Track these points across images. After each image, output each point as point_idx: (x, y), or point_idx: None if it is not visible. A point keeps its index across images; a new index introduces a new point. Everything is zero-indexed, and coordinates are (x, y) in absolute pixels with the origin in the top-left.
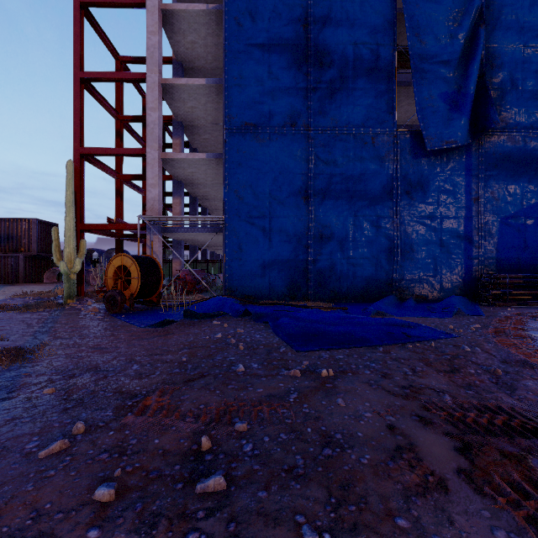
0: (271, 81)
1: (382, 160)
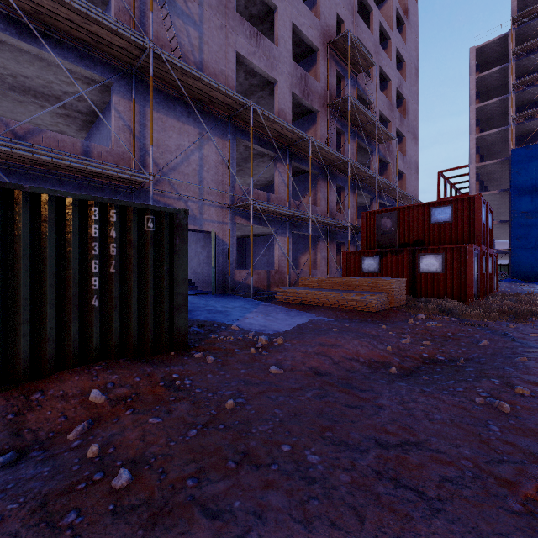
0: (535, 194)
1: None
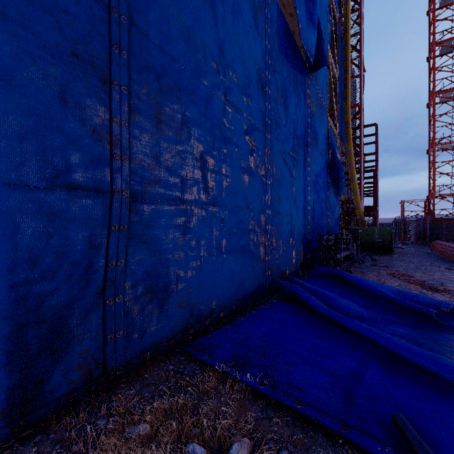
0: None
1: (257, 12)
